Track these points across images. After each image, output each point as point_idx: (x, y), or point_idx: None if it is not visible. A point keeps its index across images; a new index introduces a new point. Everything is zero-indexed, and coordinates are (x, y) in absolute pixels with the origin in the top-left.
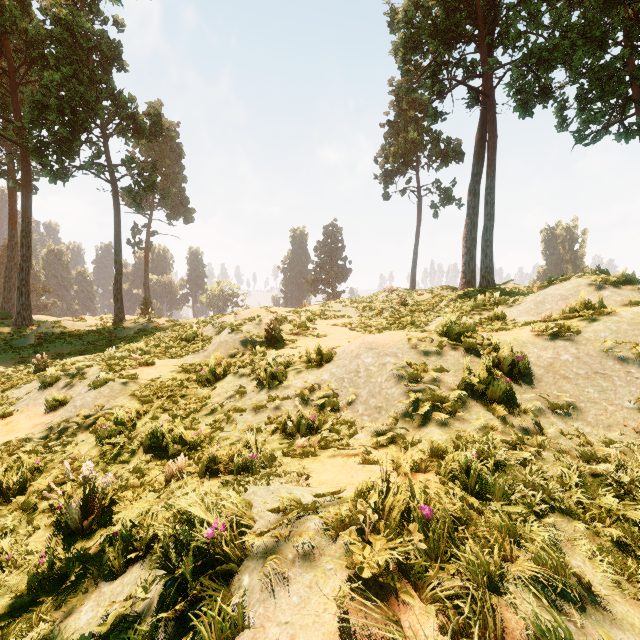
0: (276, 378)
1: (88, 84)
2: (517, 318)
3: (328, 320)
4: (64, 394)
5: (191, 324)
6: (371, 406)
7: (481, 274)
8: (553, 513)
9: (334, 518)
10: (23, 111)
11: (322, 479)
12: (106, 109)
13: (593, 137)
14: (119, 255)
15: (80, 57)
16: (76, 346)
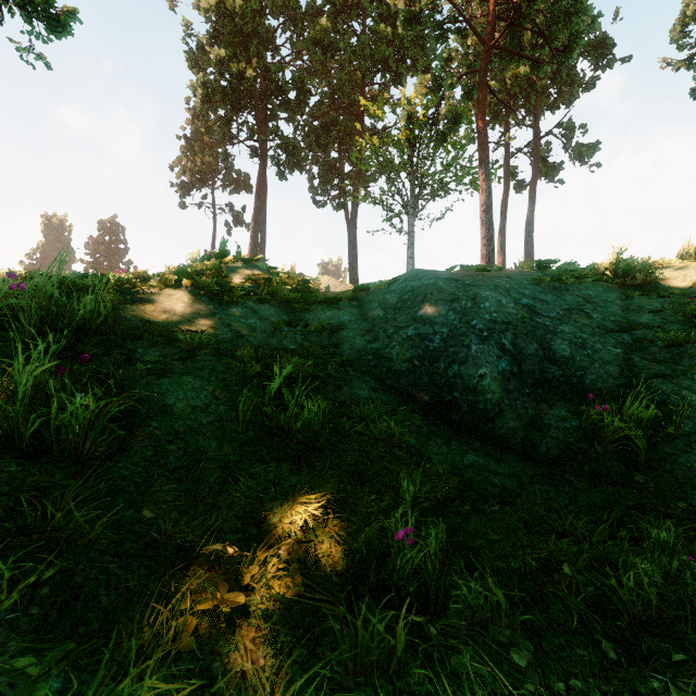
0: None
1: None
2: None
3: None
4: None
5: None
6: None
7: None
8: None
9: None
10: None
11: None
12: None
13: (322, 204)
14: None
15: None
16: None
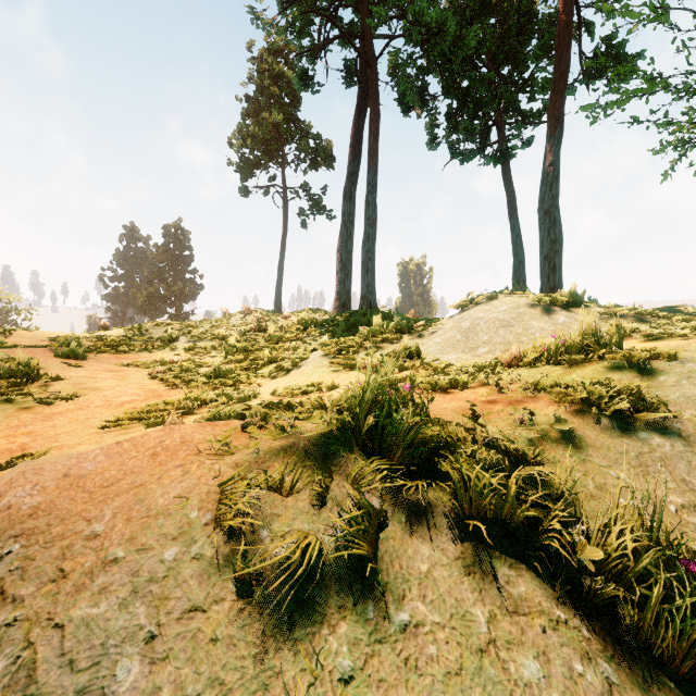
0: None
1: None
2: (440, 356)
3: (132, 354)
4: None
5: None
6: None
7: (362, 293)
8: None
9: None
10: None
11: None
12: None
13: (468, 153)
14: None
15: None
16: None
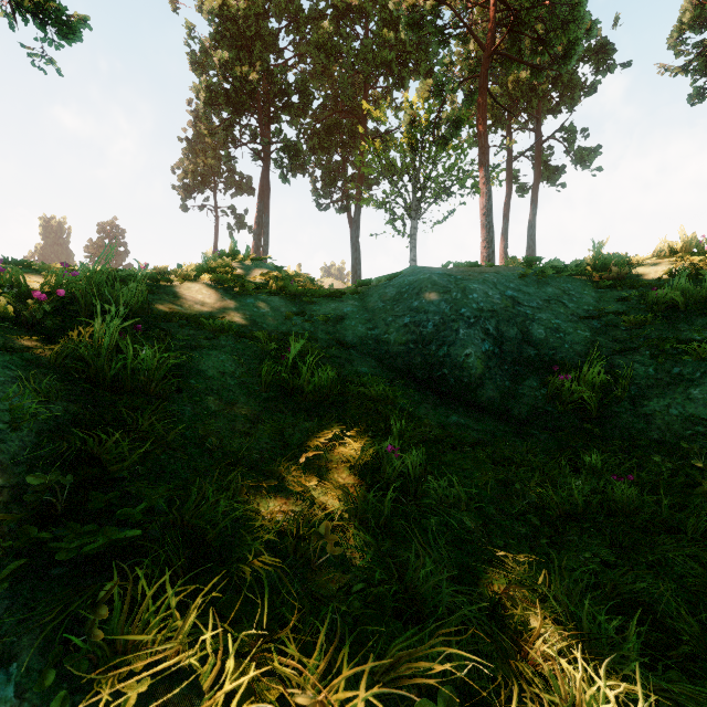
0: None
1: None
2: None
3: None
4: None
5: None
6: None
7: None
8: None
9: None
10: None
11: None
12: None
13: (325, 207)
14: None
15: None
16: None
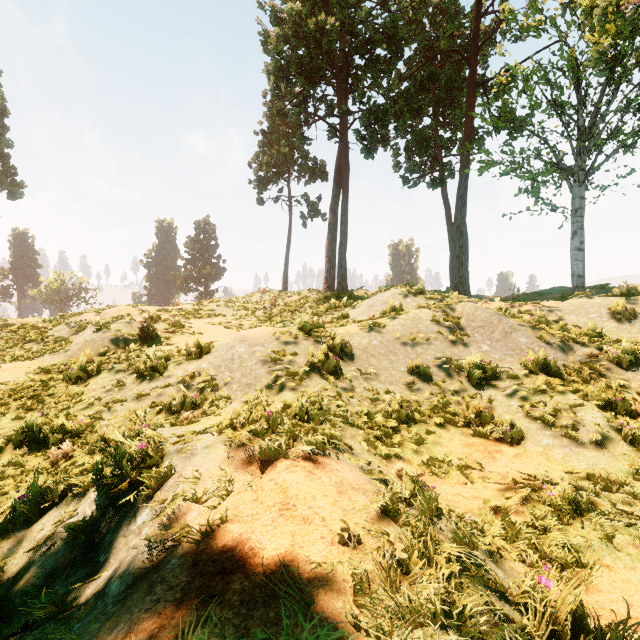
0: (157, 370)
1: None
2: (356, 317)
3: (203, 319)
4: None
5: (34, 323)
6: (243, 384)
7: (338, 281)
8: (348, 427)
9: (219, 428)
10: None
11: None
12: None
13: (414, 182)
14: None
15: None
16: None
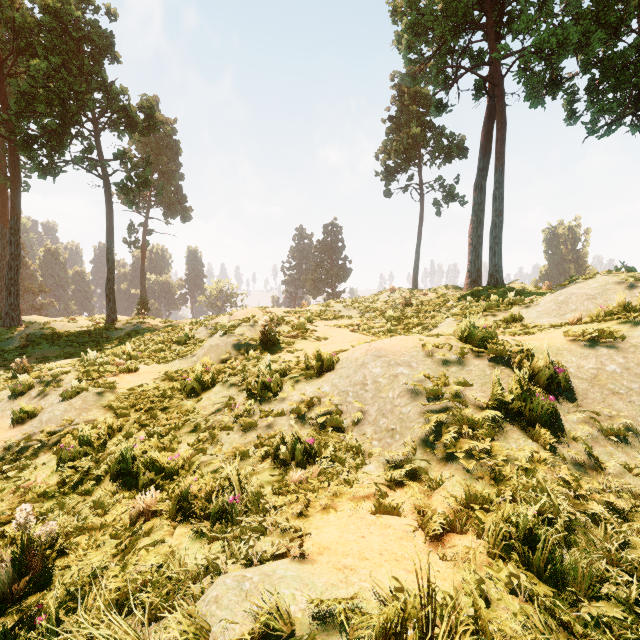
0: (269, 390)
1: (78, 75)
2: (537, 320)
3: (328, 321)
4: (34, 405)
5: (184, 325)
6: (382, 428)
7: (489, 273)
8: None
9: None
10: (9, 102)
11: (323, 540)
12: (98, 102)
13: (607, 128)
14: (111, 253)
15: (70, 47)
16: (64, 348)
